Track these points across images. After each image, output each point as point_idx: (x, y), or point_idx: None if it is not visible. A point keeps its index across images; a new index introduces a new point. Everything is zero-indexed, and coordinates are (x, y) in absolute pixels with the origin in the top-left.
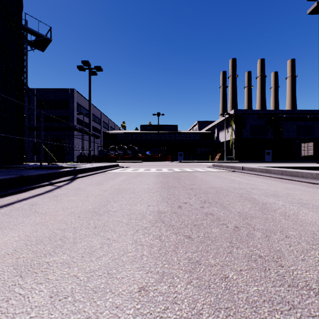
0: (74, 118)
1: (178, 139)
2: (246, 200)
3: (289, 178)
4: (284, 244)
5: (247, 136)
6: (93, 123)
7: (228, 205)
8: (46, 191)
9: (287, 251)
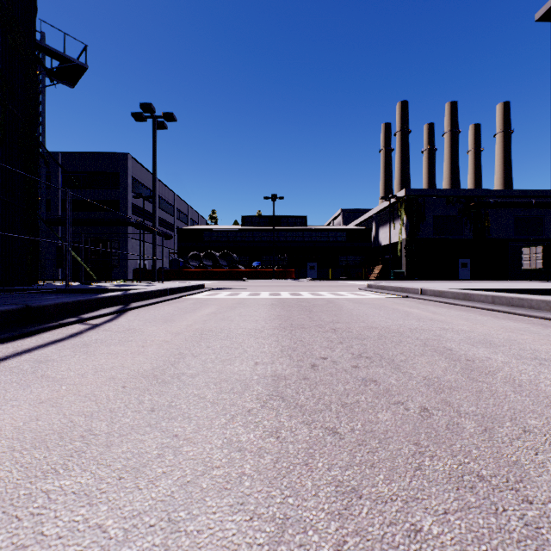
0: (127, 204)
1: (307, 240)
2: (437, 353)
3: (508, 310)
4: (524, 449)
5: (428, 235)
6: (161, 213)
7: (404, 363)
8: (70, 335)
9: (534, 466)
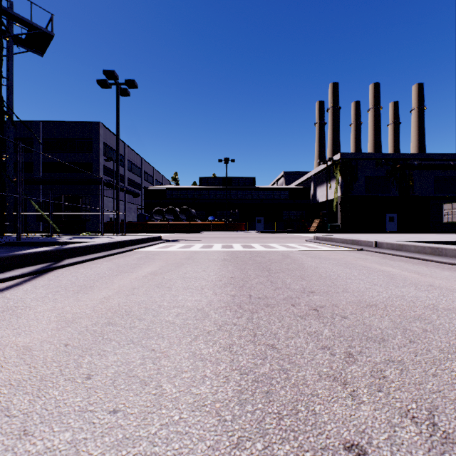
0: (99, 166)
1: (255, 198)
2: None
3: None
4: None
5: (360, 193)
6: (130, 175)
7: None
8: None
9: None
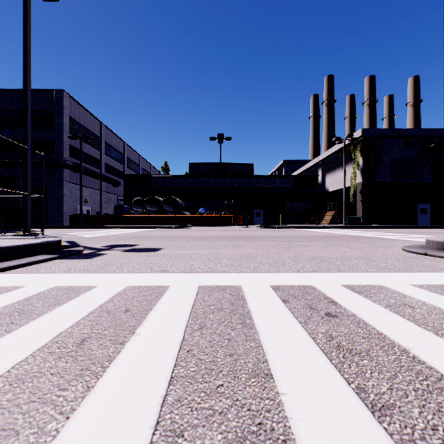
0: (62, 145)
1: (254, 187)
2: None
3: None
4: None
5: (384, 179)
6: (109, 160)
7: None
8: None
9: None
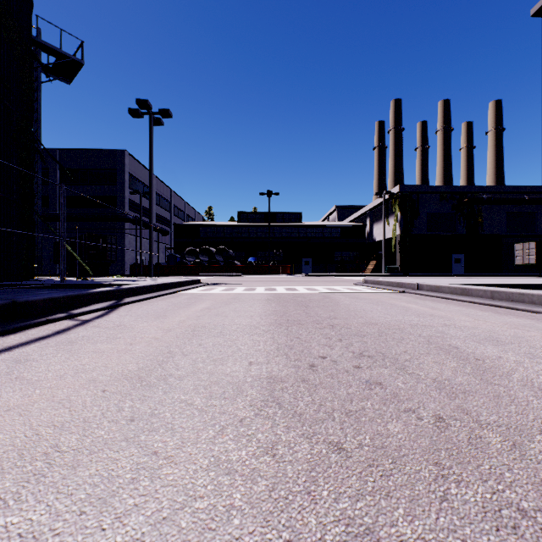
0: (124, 200)
1: (303, 236)
2: (442, 351)
3: (508, 305)
4: None
5: (421, 231)
6: (158, 209)
7: (409, 363)
8: (57, 331)
9: None
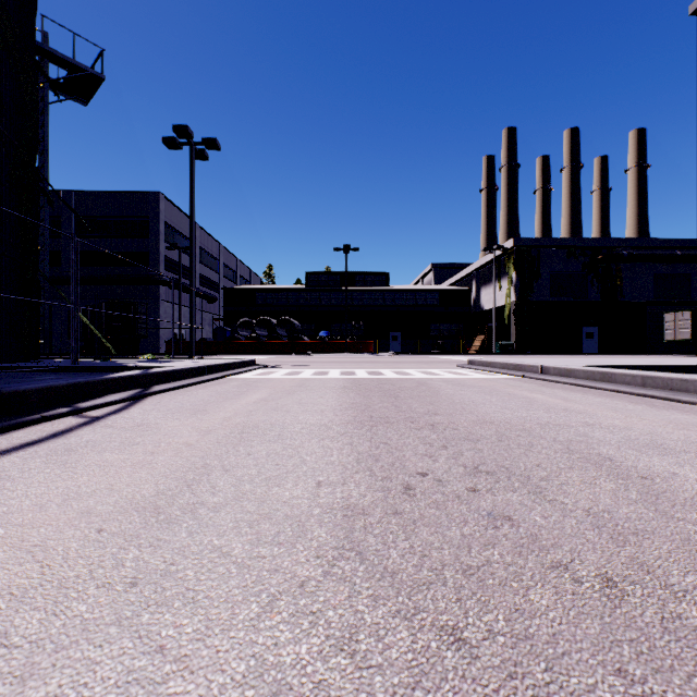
0: (158, 257)
1: (389, 303)
2: (591, 464)
3: (668, 396)
4: None
5: (543, 297)
6: (203, 269)
7: (546, 483)
8: (53, 434)
9: None
